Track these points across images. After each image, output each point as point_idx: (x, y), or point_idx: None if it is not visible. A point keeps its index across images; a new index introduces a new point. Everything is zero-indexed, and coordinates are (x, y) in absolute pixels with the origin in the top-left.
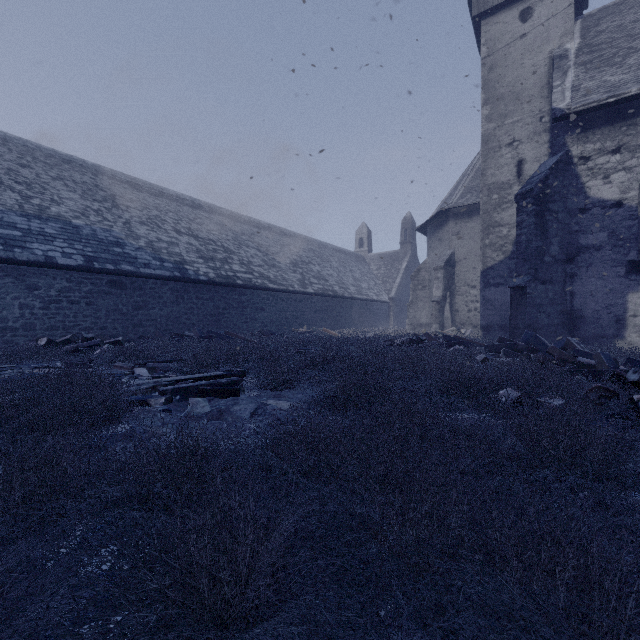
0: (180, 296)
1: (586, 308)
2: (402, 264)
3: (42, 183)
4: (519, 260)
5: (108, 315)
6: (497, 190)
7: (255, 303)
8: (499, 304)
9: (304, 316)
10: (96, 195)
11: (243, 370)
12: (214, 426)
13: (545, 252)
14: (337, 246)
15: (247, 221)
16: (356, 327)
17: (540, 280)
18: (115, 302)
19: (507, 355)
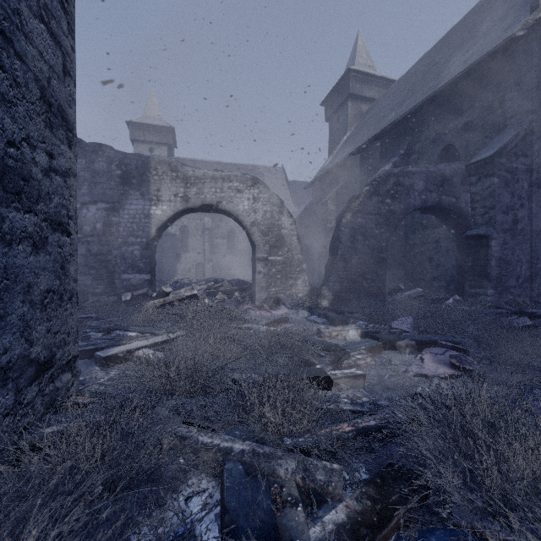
0: None
1: (166, 267)
2: None
3: None
4: None
5: None
6: None
7: None
8: None
9: None
10: None
11: None
12: None
13: None
14: None
15: None
16: None
17: None
18: None
19: None
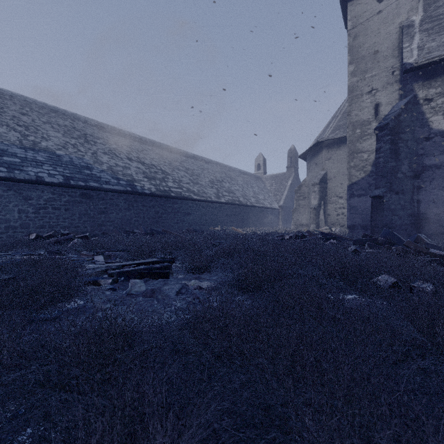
0: (131, 204)
1: (429, 212)
2: (288, 182)
3: (36, 126)
4: (378, 176)
5: (80, 218)
6: (359, 126)
7: (184, 209)
8: (361, 209)
9: (218, 219)
10: (73, 134)
11: (173, 257)
12: (147, 302)
13: (398, 170)
14: (242, 170)
15: (178, 152)
16: (255, 226)
17: (394, 191)
18: (85, 208)
19: (371, 247)
